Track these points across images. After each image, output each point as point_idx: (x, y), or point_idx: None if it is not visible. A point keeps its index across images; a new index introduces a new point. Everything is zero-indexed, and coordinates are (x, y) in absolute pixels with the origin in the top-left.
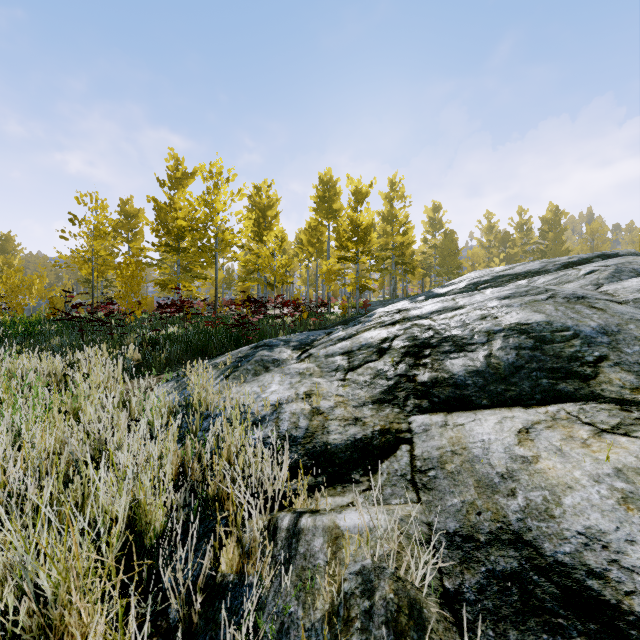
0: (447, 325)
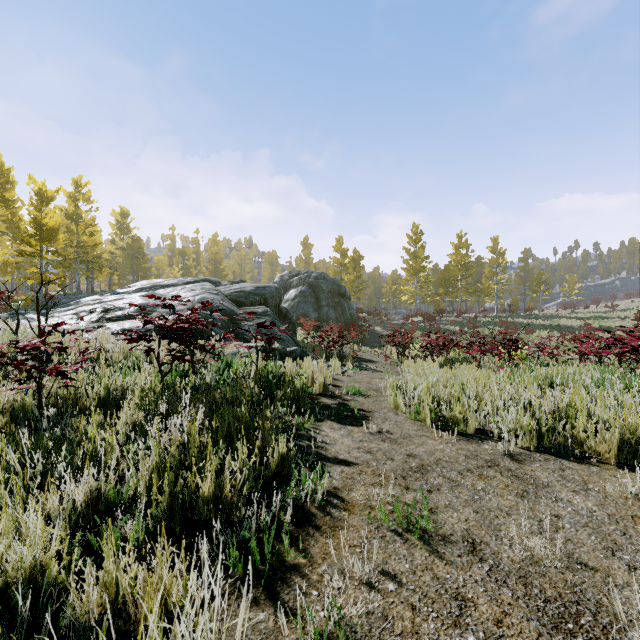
0: (118, 304)
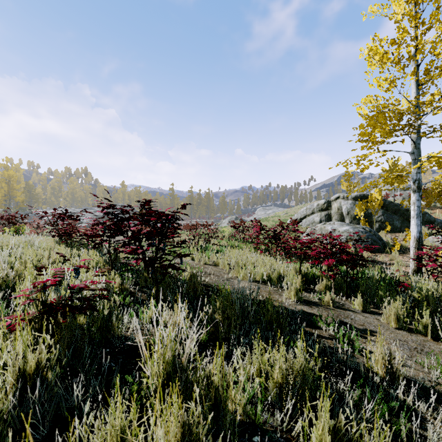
0: None
